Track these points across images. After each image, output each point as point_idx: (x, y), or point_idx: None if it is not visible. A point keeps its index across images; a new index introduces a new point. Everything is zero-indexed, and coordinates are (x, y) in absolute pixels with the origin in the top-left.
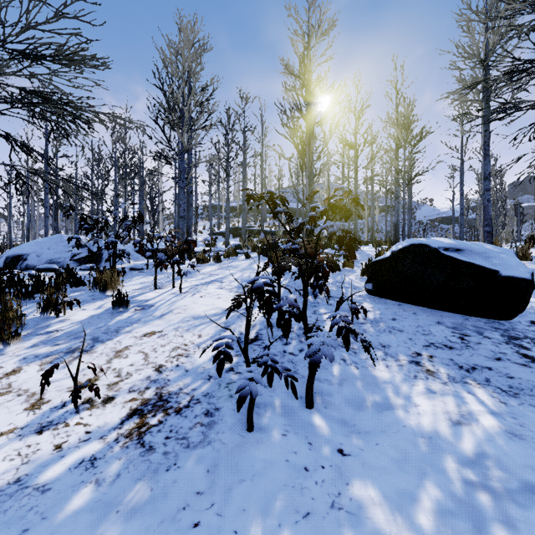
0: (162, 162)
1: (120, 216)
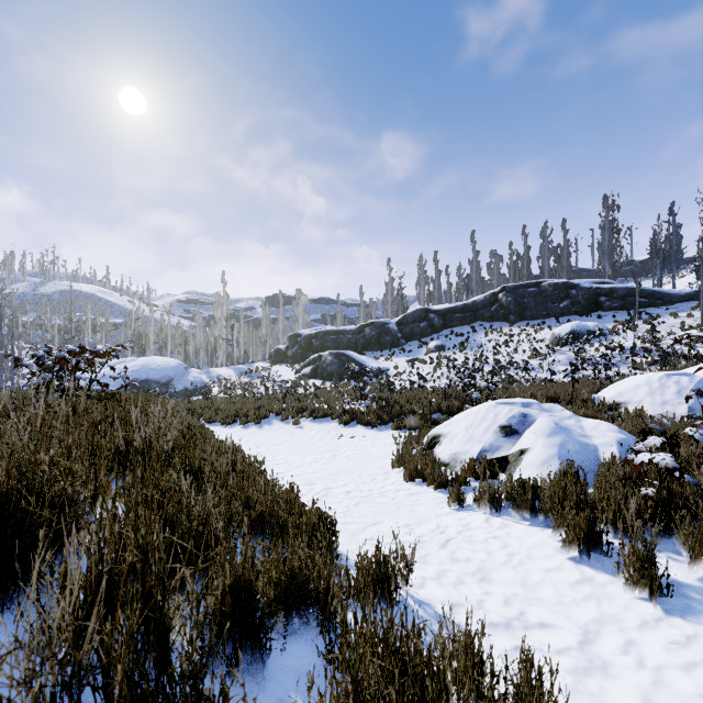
0: None
1: None
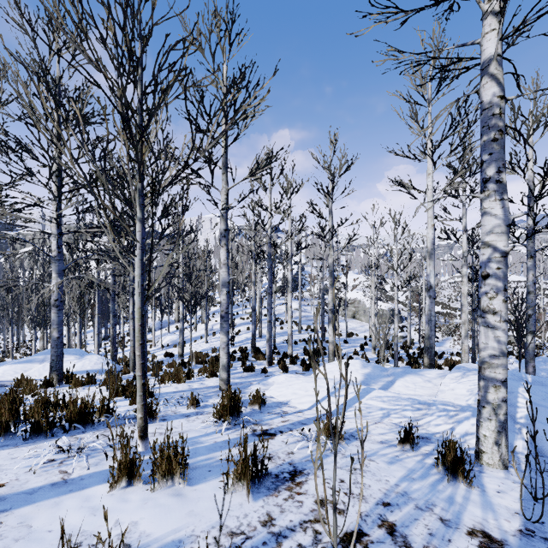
0: None
1: None
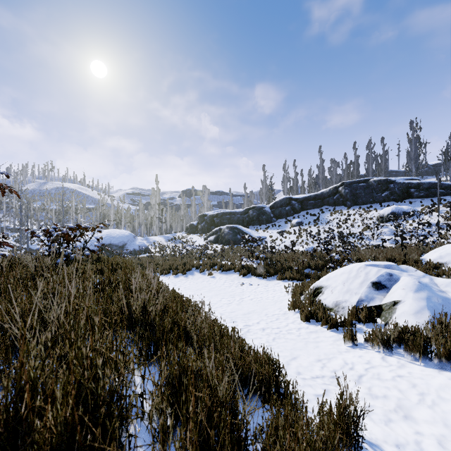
0: None
1: None
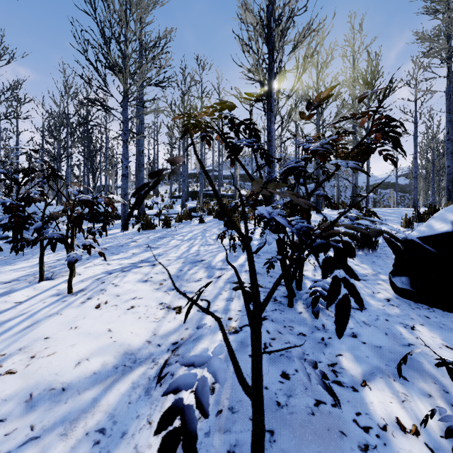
0: (98, 110)
1: (25, 170)
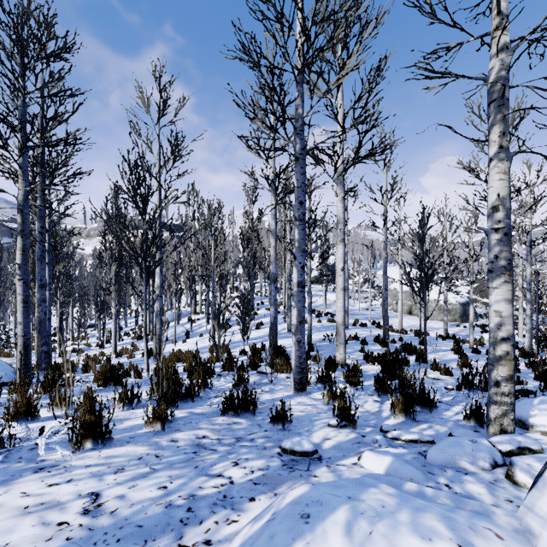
0: None
1: None
